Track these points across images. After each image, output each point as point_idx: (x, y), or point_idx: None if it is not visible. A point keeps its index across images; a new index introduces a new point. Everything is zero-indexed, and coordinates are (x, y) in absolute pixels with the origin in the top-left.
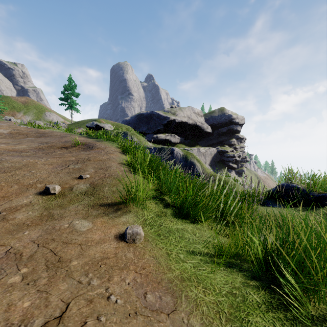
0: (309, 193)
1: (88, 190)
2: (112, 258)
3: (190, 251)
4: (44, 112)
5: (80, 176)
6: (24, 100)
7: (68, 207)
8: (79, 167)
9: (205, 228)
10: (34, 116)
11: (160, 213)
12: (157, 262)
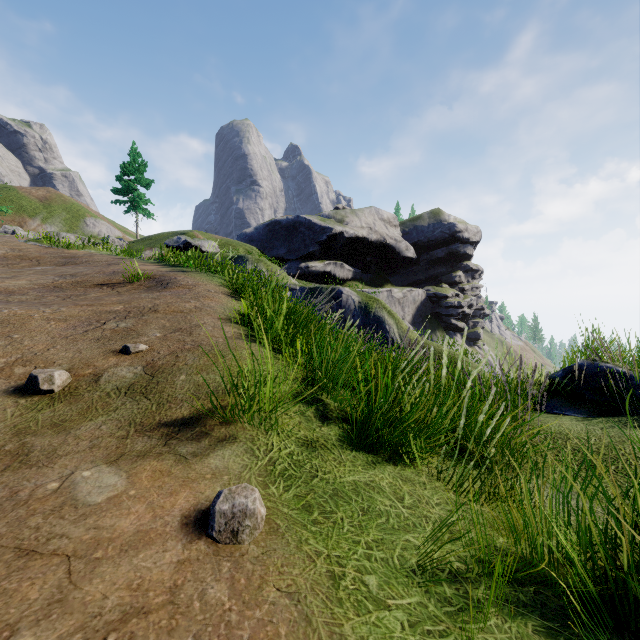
0: None
1: (136, 383)
2: (157, 610)
3: (394, 560)
4: (84, 217)
5: (125, 346)
6: (44, 195)
7: (77, 427)
8: (129, 327)
9: (422, 477)
10: (63, 226)
11: (312, 440)
12: (301, 617)
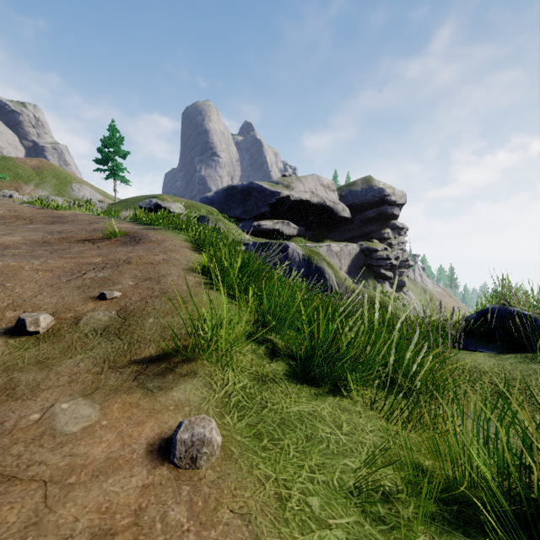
0: None
1: (111, 325)
2: (123, 531)
3: (334, 483)
4: (70, 183)
5: (102, 293)
6: (37, 164)
7: (58, 364)
8: (106, 277)
9: (358, 407)
10: (53, 191)
11: (263, 374)
12: (252, 536)
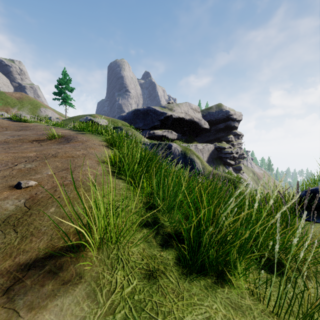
0: None
1: (13, 215)
2: None
3: None
4: (39, 107)
5: (19, 183)
6: (19, 96)
7: None
8: (32, 167)
9: (246, 299)
10: (29, 112)
11: (153, 268)
12: None
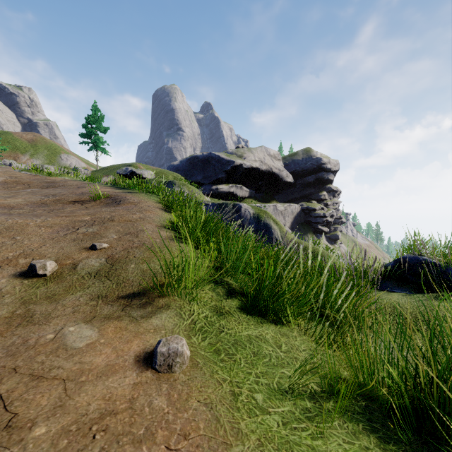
0: (450, 272)
1: (101, 269)
2: (122, 412)
3: (274, 385)
4: (59, 154)
5: (93, 245)
6: (31, 138)
7: (63, 299)
8: (95, 232)
9: (294, 333)
10: (45, 160)
11: (220, 307)
12: (213, 418)
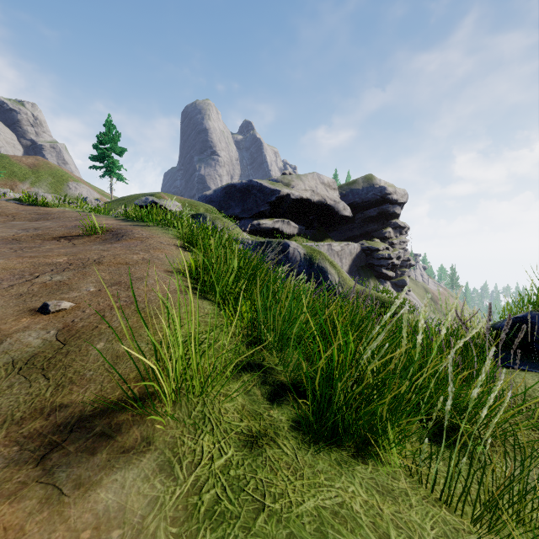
0: None
1: (40, 353)
2: None
3: None
4: (67, 182)
5: (45, 304)
6: (33, 162)
7: None
8: (63, 281)
9: (401, 480)
10: (49, 189)
11: (258, 433)
12: None
